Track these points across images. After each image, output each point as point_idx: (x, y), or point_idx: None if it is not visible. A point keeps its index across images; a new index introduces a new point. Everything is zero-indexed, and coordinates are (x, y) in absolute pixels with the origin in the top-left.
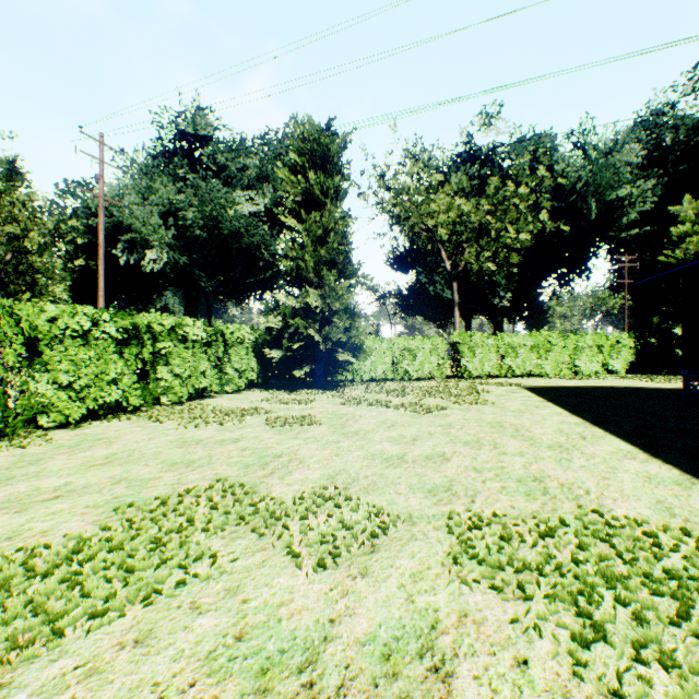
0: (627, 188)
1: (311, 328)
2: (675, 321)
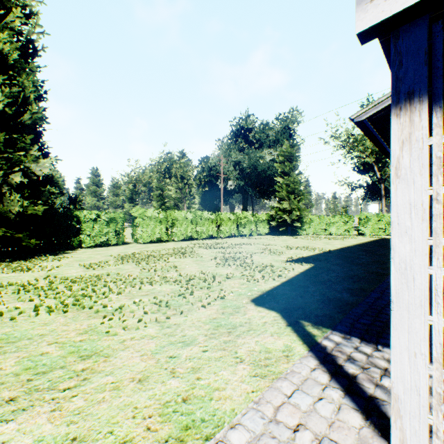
0: None
1: (285, 214)
2: None
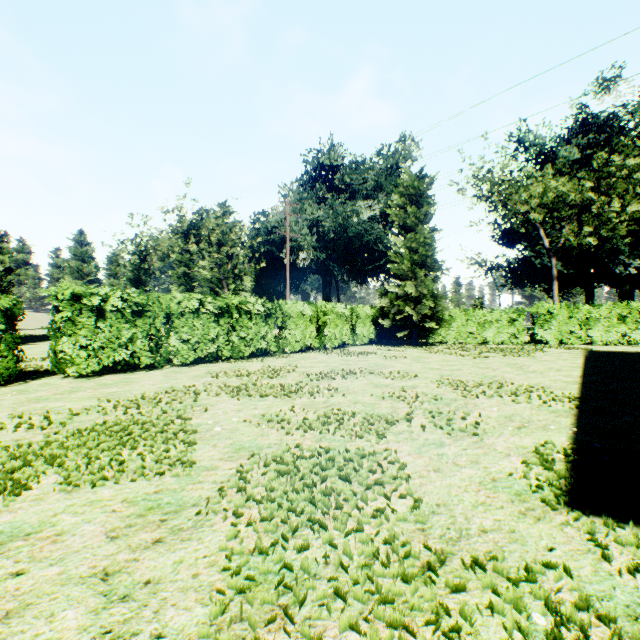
0: None
1: (408, 306)
2: None
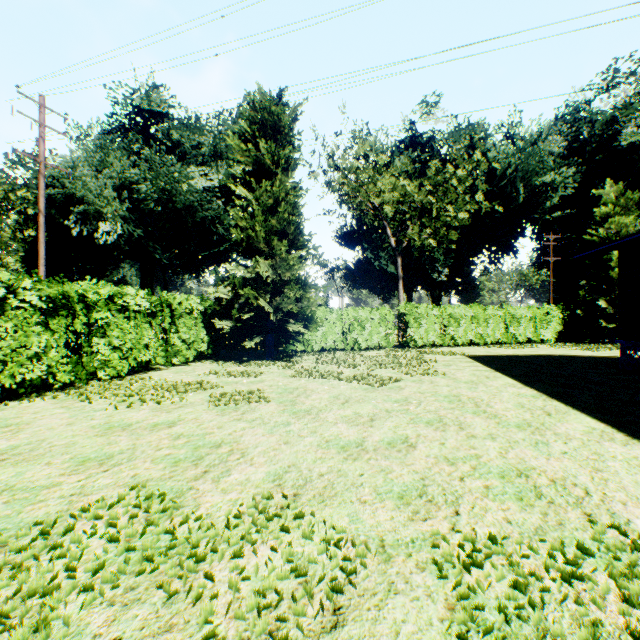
0: (551, 174)
1: (262, 298)
2: (598, 294)
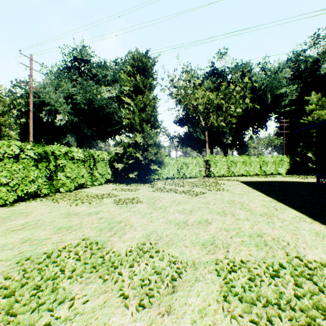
0: (284, 89)
1: (138, 153)
2: (308, 150)
